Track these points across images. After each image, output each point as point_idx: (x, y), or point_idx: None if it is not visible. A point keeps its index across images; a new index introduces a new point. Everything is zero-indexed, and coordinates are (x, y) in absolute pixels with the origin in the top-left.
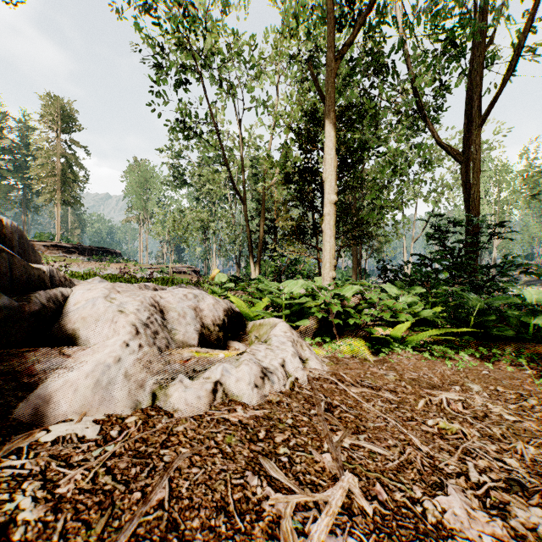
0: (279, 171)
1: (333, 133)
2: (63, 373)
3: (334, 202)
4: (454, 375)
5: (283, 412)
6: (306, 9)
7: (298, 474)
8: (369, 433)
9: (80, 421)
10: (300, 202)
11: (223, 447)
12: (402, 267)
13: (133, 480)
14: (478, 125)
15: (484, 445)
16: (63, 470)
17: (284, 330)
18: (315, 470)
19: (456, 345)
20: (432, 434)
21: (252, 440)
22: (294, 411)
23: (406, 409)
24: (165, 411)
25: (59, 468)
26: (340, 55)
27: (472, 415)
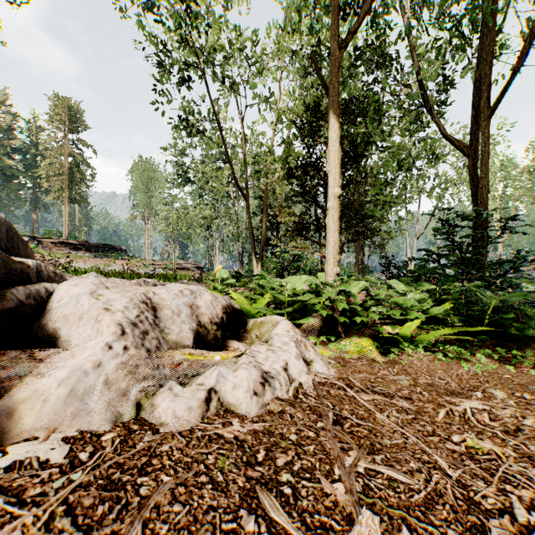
0: (282, 166)
1: (337, 124)
2: (33, 381)
3: (339, 196)
4: (473, 379)
5: (285, 426)
6: (308, 4)
7: (305, 513)
8: (386, 452)
9: (47, 439)
10: (302, 197)
11: (215, 473)
12: (406, 263)
13: (97, 524)
14: (487, 117)
15: (524, 470)
16: (12, 508)
17: (287, 329)
18: (325, 506)
19: (470, 345)
20: (459, 454)
21: (250, 463)
22: (298, 425)
23: (426, 421)
24: (150, 424)
25: (8, 506)
26: (344, 44)
27: (501, 429)
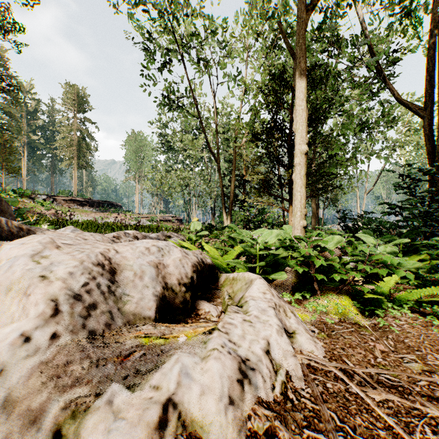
0: (249, 132)
1: (304, 84)
2: None
3: (305, 152)
4: None
5: None
6: None
7: None
8: None
9: None
10: (267, 158)
11: None
12: (361, 216)
13: None
14: None
15: None
16: None
17: (263, 290)
18: None
19: None
20: None
21: None
22: None
23: None
24: None
25: None
26: (310, 7)
27: None
